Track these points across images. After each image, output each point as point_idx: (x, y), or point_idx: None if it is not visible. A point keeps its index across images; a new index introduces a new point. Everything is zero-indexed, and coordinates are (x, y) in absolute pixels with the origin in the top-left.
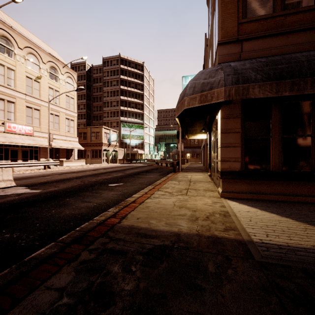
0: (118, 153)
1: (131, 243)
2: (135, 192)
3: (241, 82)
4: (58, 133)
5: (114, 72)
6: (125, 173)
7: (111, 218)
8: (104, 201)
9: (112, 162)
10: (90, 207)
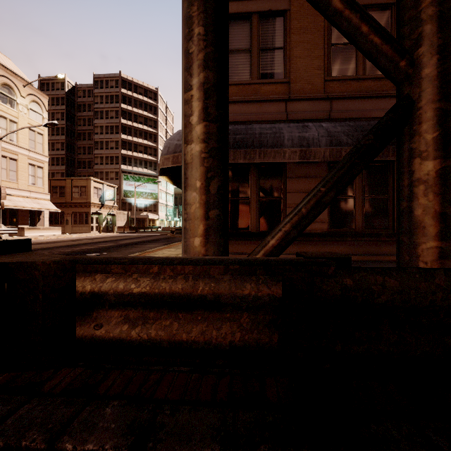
0: (117, 218)
1: None
2: None
3: None
4: (15, 186)
5: (112, 98)
6: (118, 243)
7: None
8: None
9: (108, 231)
10: None
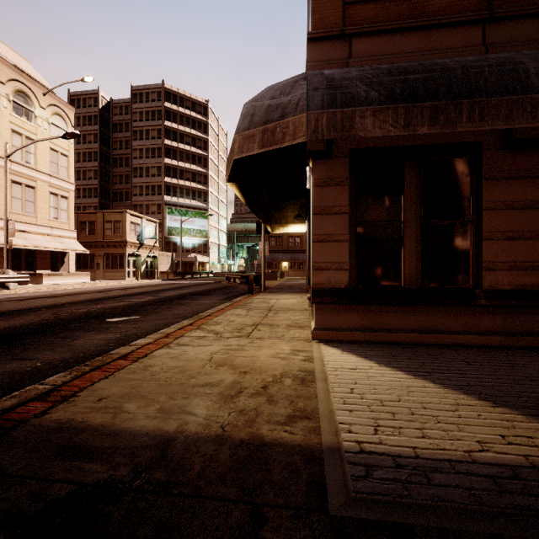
0: (160, 262)
1: (14, 484)
2: (152, 333)
3: (339, 105)
4: (33, 221)
5: (154, 113)
6: (159, 296)
7: (32, 403)
8: (66, 355)
9: (147, 277)
10: (19, 372)
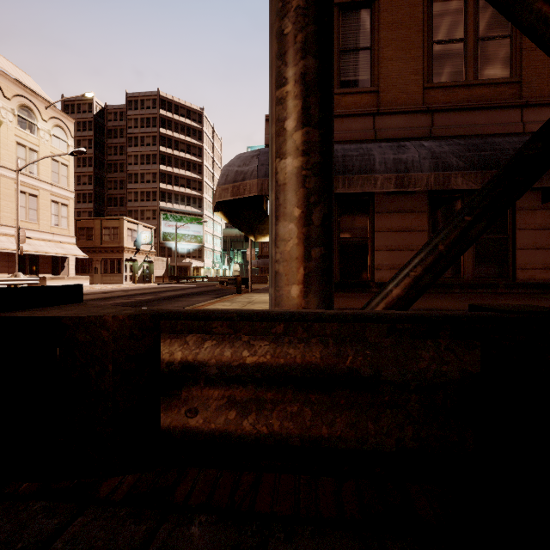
0: (155, 266)
1: None
2: None
3: None
4: (36, 228)
5: (149, 121)
6: (158, 295)
7: None
8: None
9: (144, 282)
10: None
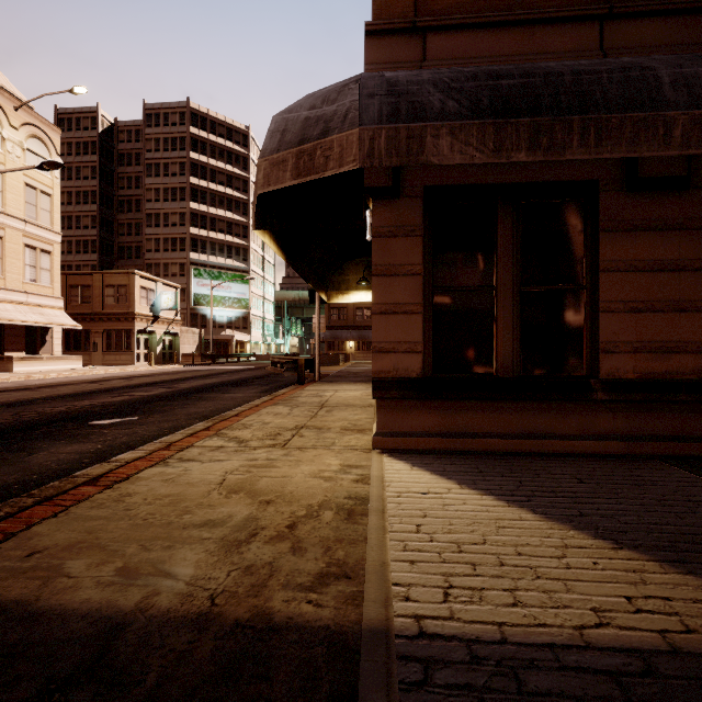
0: (183, 341)
1: None
2: (152, 441)
3: (404, 118)
4: None
5: (175, 142)
6: (174, 387)
7: None
8: (11, 478)
9: (165, 362)
10: None
